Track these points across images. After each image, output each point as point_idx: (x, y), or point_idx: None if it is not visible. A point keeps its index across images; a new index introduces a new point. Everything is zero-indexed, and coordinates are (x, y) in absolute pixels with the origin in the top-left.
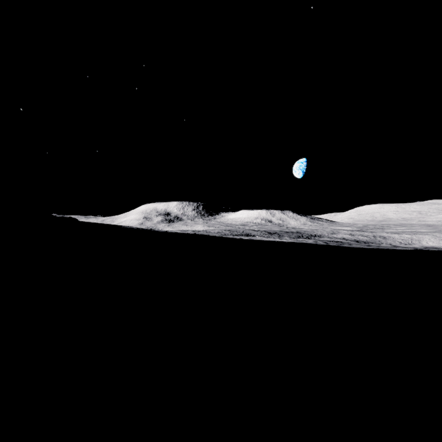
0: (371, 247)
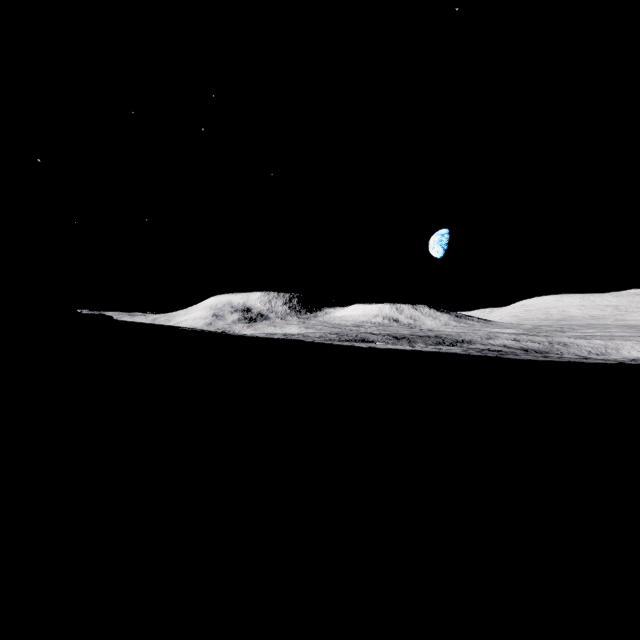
0: (550, 359)
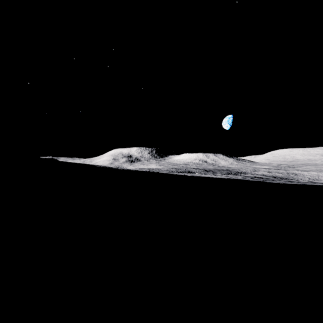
0: (294, 183)
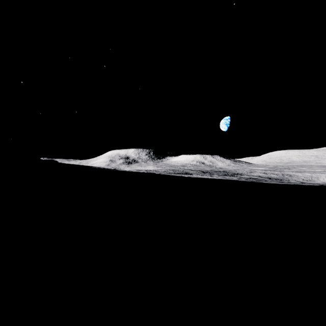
0: (284, 183)
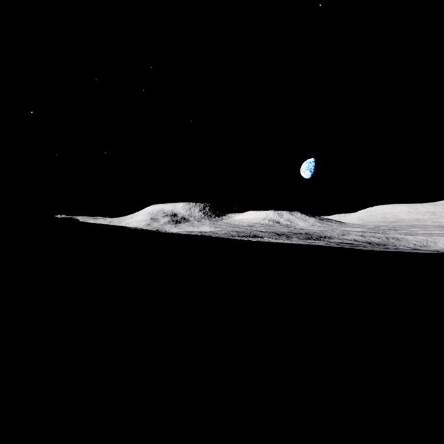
0: (390, 250)
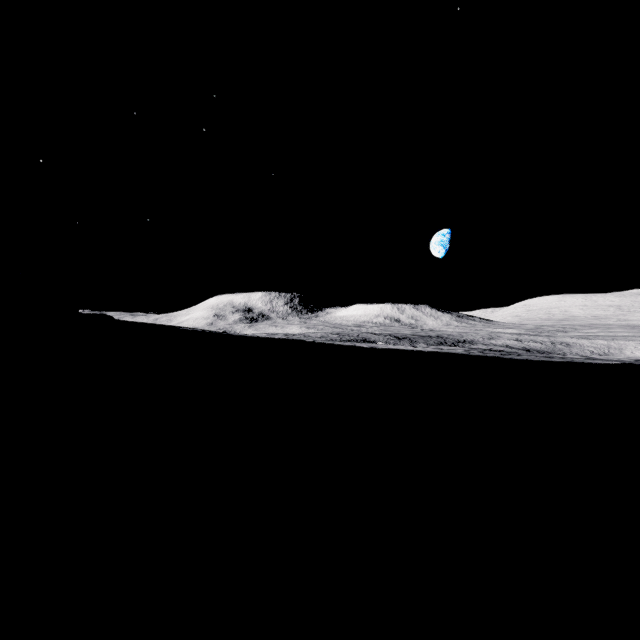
0: (553, 360)
